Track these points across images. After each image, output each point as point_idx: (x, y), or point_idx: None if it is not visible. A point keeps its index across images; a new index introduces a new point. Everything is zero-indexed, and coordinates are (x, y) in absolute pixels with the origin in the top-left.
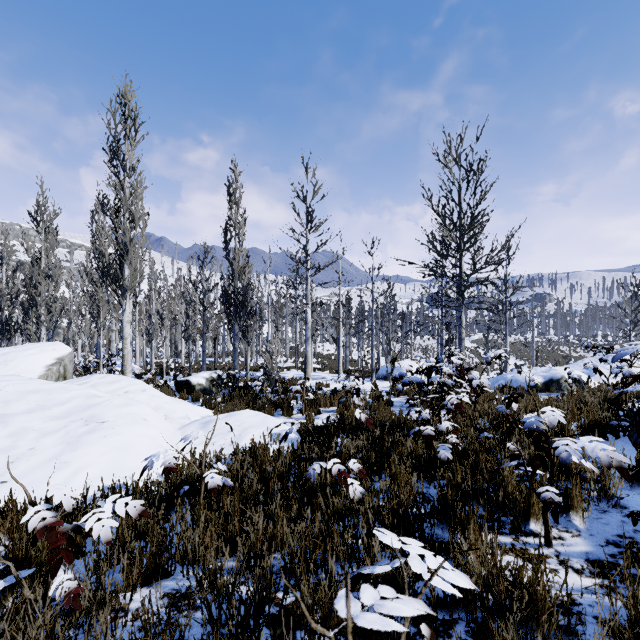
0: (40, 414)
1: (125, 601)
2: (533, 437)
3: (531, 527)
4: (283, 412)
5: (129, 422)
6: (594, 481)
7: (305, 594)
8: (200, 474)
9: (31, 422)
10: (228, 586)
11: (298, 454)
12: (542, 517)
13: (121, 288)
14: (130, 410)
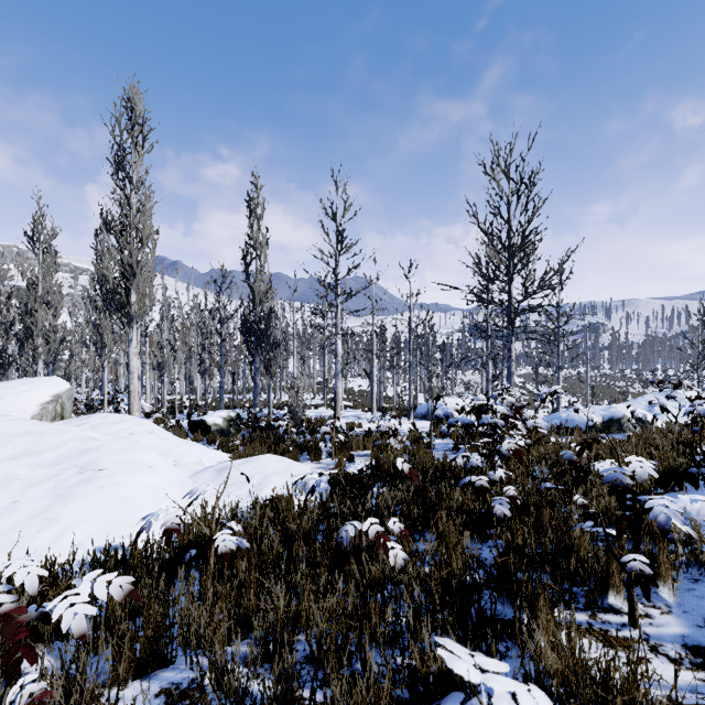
0: (28, 460)
1: (108, 704)
2: (617, 494)
3: (609, 601)
4: (310, 456)
5: (131, 470)
6: (683, 544)
7: (337, 698)
8: (210, 535)
9: (16, 470)
10: (238, 690)
11: (327, 507)
12: (626, 591)
13: (127, 316)
14: (133, 455)
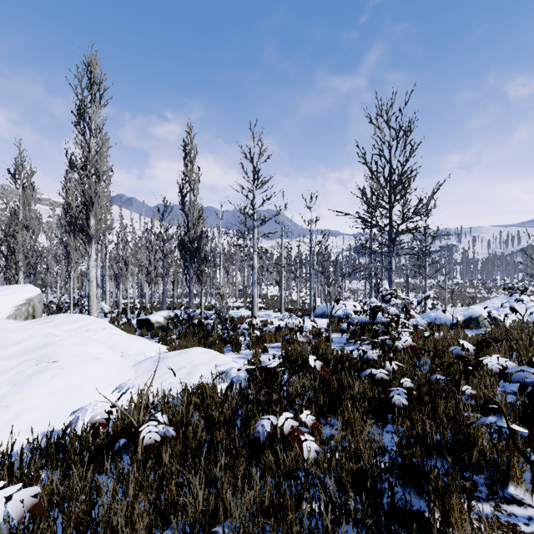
0: None
1: None
2: (528, 393)
3: (509, 490)
4: (232, 348)
5: (81, 361)
6: None
7: None
8: (137, 426)
9: None
10: None
11: (245, 394)
12: (532, 486)
13: (87, 236)
14: (84, 349)
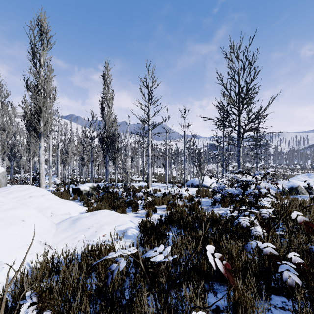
0: None
1: None
2: None
3: None
4: (132, 209)
5: (7, 224)
6: None
7: None
8: None
9: None
10: None
11: (136, 255)
12: None
13: (38, 133)
14: (14, 213)
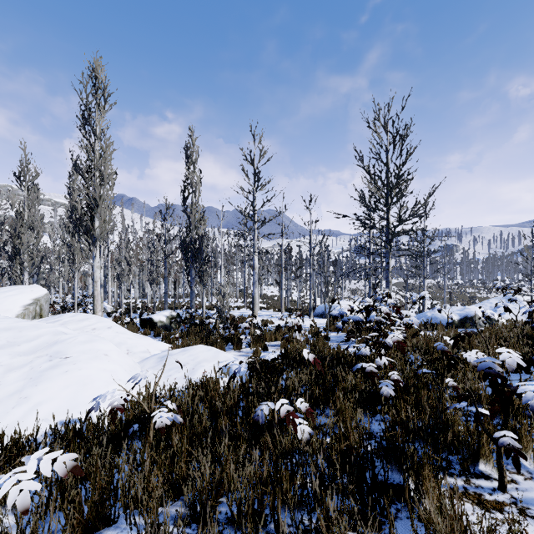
0: (9, 350)
1: None
2: (490, 380)
3: (480, 467)
4: (233, 346)
5: (91, 357)
6: None
7: None
8: (149, 413)
9: None
10: None
11: (246, 388)
12: (496, 461)
13: (92, 237)
14: (93, 346)
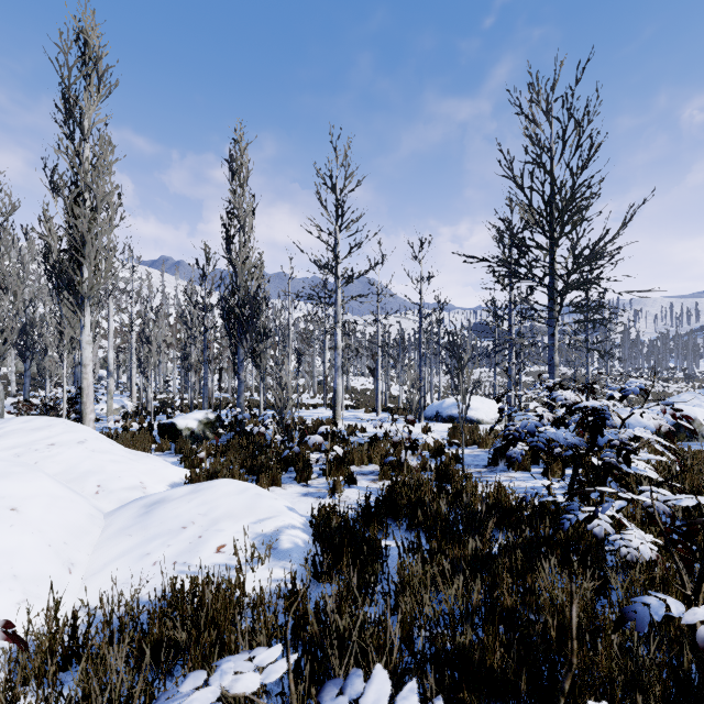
0: None
1: None
2: None
3: None
4: (296, 475)
5: None
6: None
7: None
8: None
9: None
10: None
11: (301, 613)
12: None
13: (77, 295)
14: None
